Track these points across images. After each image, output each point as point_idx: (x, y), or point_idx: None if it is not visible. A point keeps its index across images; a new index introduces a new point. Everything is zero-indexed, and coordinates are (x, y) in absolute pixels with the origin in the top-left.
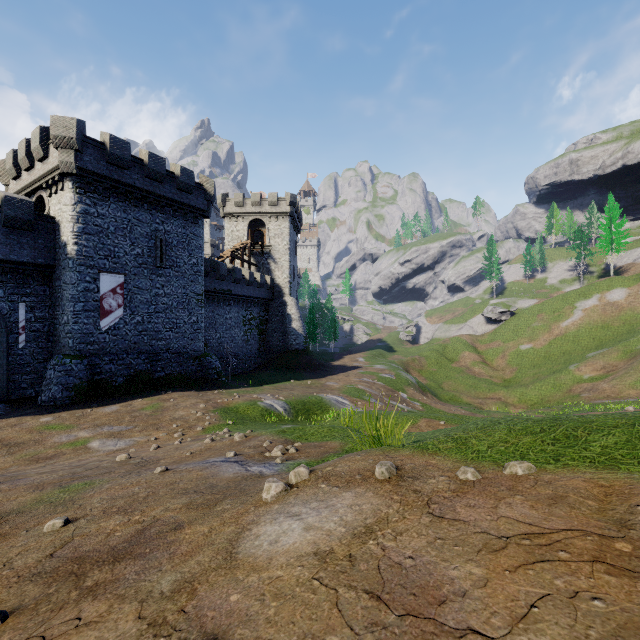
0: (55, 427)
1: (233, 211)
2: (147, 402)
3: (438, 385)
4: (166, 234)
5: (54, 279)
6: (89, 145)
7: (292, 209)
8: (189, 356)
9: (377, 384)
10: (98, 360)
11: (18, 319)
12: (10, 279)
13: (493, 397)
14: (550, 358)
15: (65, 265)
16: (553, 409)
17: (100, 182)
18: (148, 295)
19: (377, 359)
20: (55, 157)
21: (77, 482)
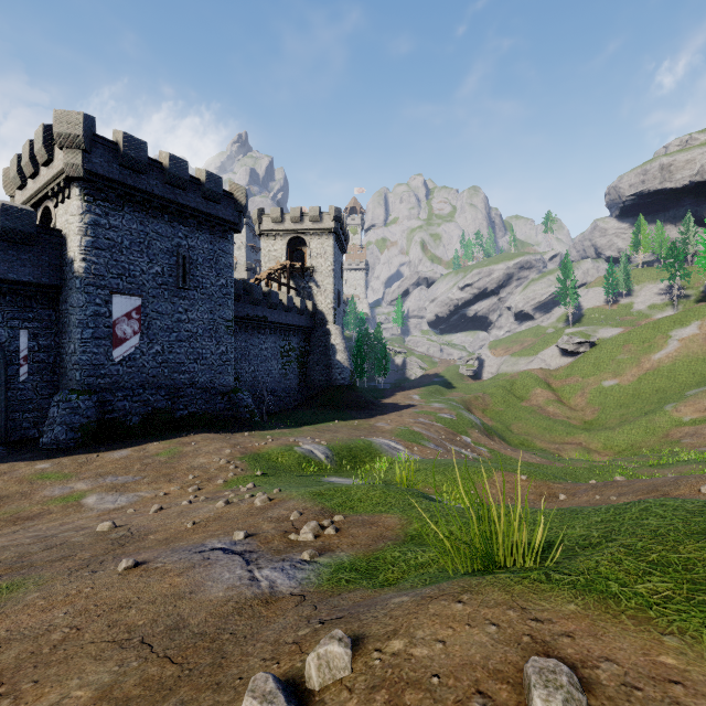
0: (50, 476)
1: (270, 228)
2: (164, 446)
3: (506, 427)
4: (190, 250)
5: (61, 302)
6: (99, 145)
7: (337, 225)
8: (217, 392)
9: (435, 426)
10: (110, 396)
11: (19, 348)
12: (9, 301)
13: (572, 442)
14: (640, 396)
15: (72, 285)
16: (649, 458)
17: (112, 188)
18: (169, 321)
19: (434, 396)
20: (60, 159)
21: (3, 580)
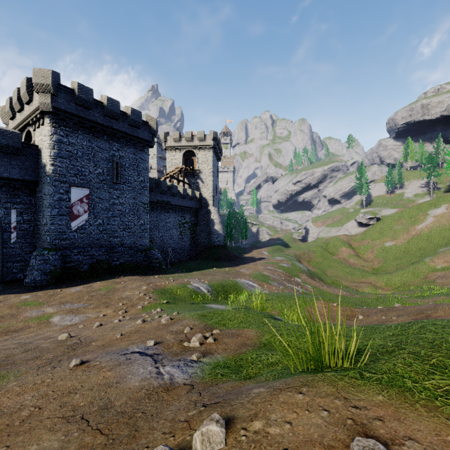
0: (30, 304)
1: (172, 145)
2: (104, 284)
3: (323, 272)
4: (121, 158)
5: (37, 192)
6: (62, 91)
7: (215, 143)
8: (138, 249)
9: (278, 271)
10: (69, 252)
11: (10, 221)
12: (4, 191)
13: (365, 281)
14: (409, 252)
15: (44, 181)
16: (415, 292)
17: (70, 119)
18: (107, 204)
19: (277, 252)
20: (37, 100)
21: None
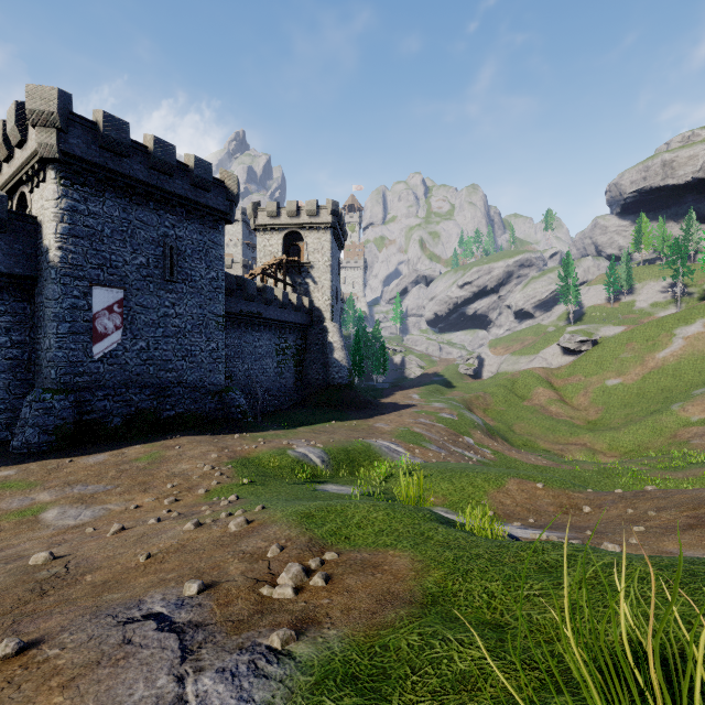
0: (13, 485)
1: (265, 222)
2: (145, 450)
3: (508, 427)
4: (178, 240)
5: (36, 294)
6: (76, 124)
7: (334, 219)
8: (207, 391)
9: (437, 426)
10: (89, 395)
11: None
12: None
13: (576, 442)
14: (645, 396)
15: (47, 276)
16: (659, 460)
17: (92, 172)
18: (155, 315)
19: (434, 396)
20: (34, 139)
21: None
